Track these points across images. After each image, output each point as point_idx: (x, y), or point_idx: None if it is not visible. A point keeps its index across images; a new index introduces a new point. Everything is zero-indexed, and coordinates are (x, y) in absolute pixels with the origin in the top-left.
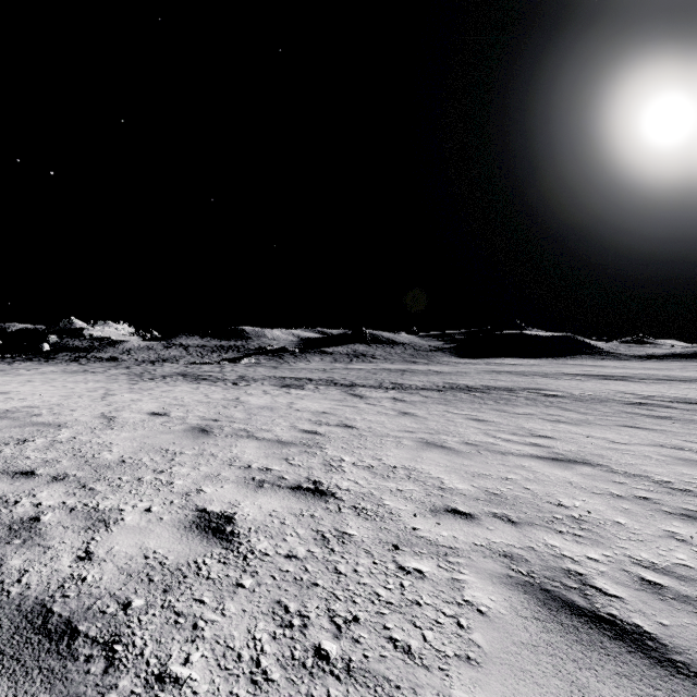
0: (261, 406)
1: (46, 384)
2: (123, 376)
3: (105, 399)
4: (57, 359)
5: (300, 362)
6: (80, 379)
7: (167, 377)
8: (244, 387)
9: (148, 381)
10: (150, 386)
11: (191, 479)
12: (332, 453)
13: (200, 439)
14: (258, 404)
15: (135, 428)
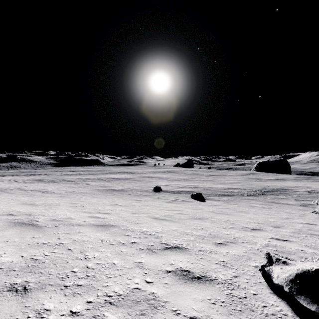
0: None
1: None
2: None
3: None
4: None
5: None
6: None
7: None
8: None
9: None
10: None
11: None
12: None
13: None
14: None
15: None
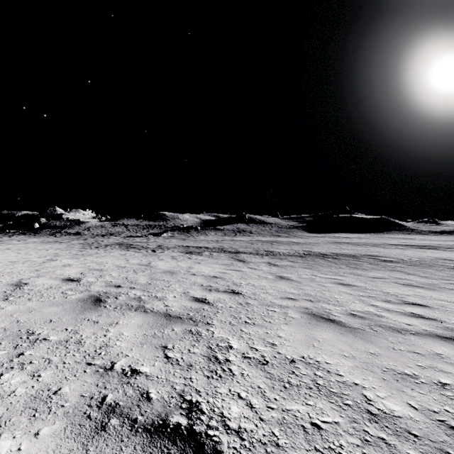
0: (165, 271)
1: (14, 251)
2: (79, 245)
3: (42, 264)
4: (41, 234)
5: (201, 235)
6: (47, 247)
7: (108, 246)
8: (159, 253)
9: (93, 249)
10: (92, 252)
11: (3, 409)
12: (219, 334)
13: (85, 313)
14: (163, 268)
15: (30, 298)
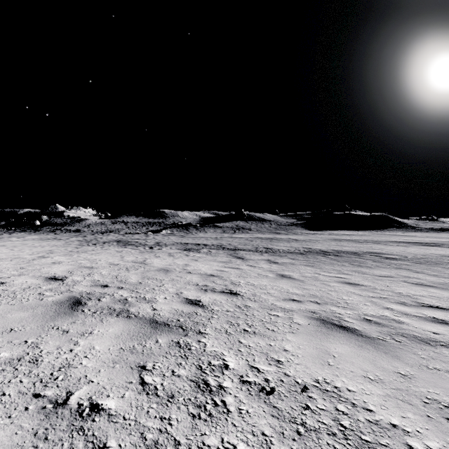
0: (159, 268)
1: (8, 248)
2: (77, 242)
3: (31, 261)
4: (41, 231)
5: (200, 232)
6: (44, 244)
7: (106, 243)
8: (156, 250)
9: (90, 246)
10: (88, 249)
11: None
12: (212, 347)
13: (56, 319)
14: (158, 266)
15: None
